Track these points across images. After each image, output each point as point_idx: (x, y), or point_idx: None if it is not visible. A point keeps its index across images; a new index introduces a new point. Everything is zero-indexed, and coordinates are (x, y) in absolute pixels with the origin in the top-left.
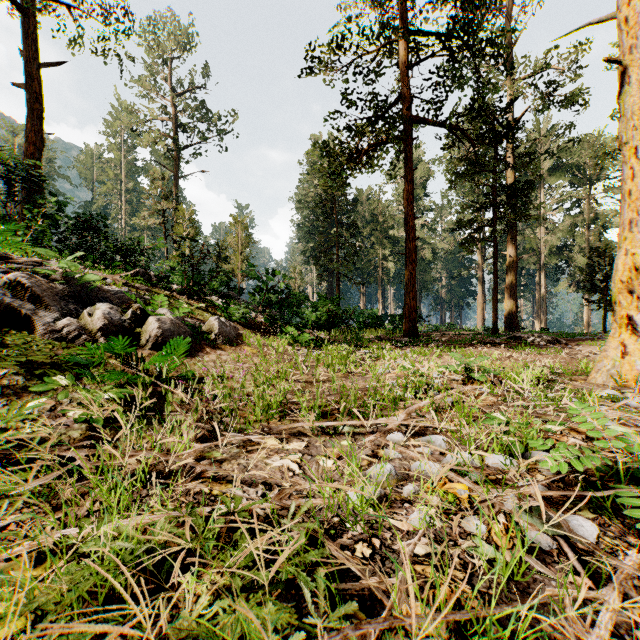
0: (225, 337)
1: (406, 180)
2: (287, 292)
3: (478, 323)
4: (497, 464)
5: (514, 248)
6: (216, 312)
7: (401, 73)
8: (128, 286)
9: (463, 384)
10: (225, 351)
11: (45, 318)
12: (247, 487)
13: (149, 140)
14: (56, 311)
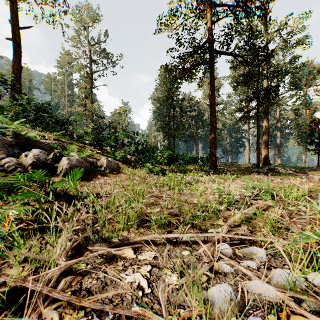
0: (110, 169)
1: (210, 84)
2: (146, 144)
3: (246, 161)
4: None
5: (267, 121)
6: (108, 155)
7: (208, 27)
8: (58, 140)
9: (254, 199)
10: (109, 177)
11: None
12: (96, 316)
13: (77, 68)
14: (4, 153)
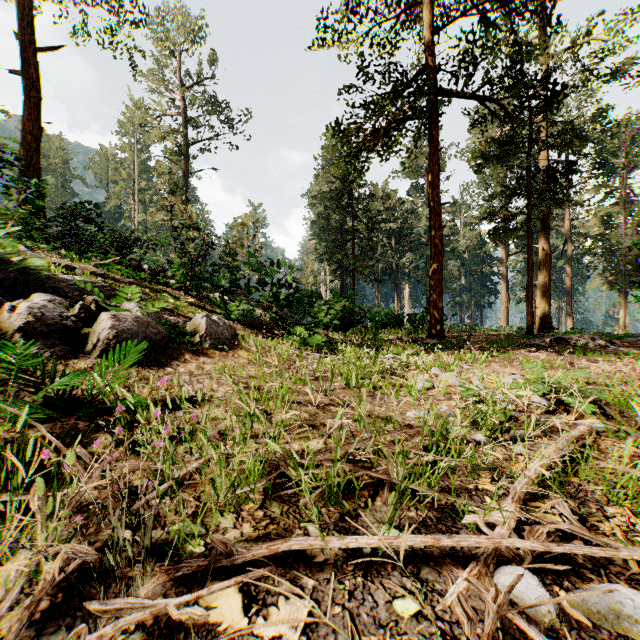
0: (215, 339)
1: (431, 161)
2: (296, 287)
3: (501, 323)
4: None
5: (547, 240)
6: (215, 310)
7: (425, 41)
8: (105, 278)
9: (549, 412)
10: (211, 358)
11: None
12: None
13: (158, 135)
14: None
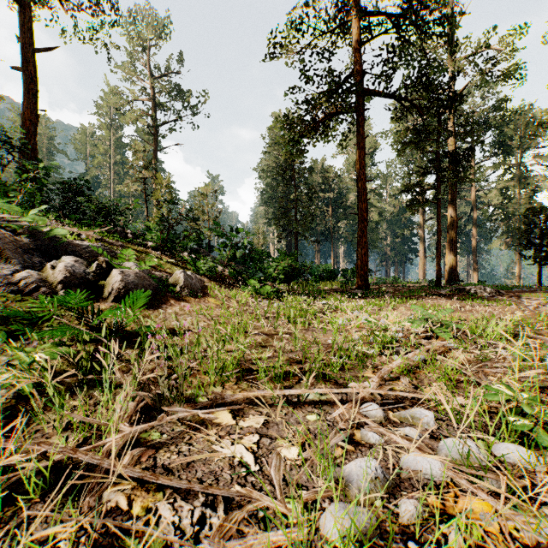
0: (190, 289)
1: (358, 147)
2: (250, 248)
3: (420, 276)
4: (514, 459)
5: (454, 209)
6: (186, 266)
7: (354, 50)
8: (102, 242)
9: (426, 338)
10: (189, 303)
11: (3, 270)
12: (181, 500)
13: (132, 118)
14: (17, 264)
